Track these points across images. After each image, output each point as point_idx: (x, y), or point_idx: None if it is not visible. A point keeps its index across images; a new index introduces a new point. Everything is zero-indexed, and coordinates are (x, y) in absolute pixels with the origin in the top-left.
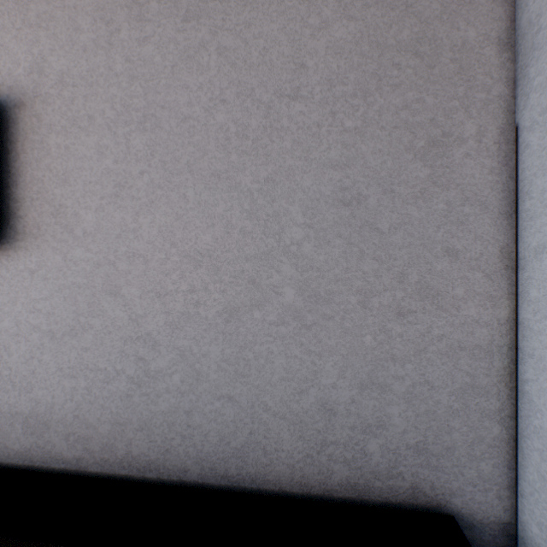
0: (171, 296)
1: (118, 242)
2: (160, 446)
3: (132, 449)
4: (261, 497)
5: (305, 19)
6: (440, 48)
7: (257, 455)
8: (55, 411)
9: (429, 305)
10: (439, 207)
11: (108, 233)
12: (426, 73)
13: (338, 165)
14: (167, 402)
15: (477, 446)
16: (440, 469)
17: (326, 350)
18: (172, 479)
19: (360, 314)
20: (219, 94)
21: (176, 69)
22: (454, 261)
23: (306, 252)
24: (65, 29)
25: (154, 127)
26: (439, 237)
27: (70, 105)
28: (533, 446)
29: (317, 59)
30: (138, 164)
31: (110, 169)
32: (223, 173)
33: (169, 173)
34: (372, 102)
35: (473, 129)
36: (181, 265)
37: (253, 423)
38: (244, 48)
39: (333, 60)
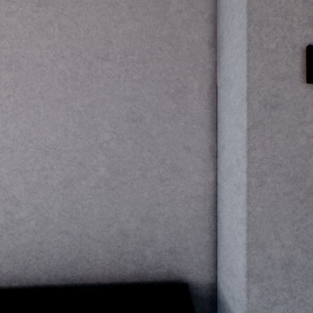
0: (29, 172)
1: None
2: (21, 265)
3: (2, 270)
4: (84, 288)
5: (111, 16)
6: (182, 42)
7: (84, 264)
8: None
9: (176, 175)
10: (181, 124)
11: None
12: (175, 54)
13: (130, 99)
14: (27, 238)
15: (199, 246)
16: (182, 260)
17: (123, 201)
18: (29, 285)
19: (141, 181)
20: (60, 52)
21: (32, 34)
22: (188, 152)
23: (112, 147)
24: None
25: (17, 68)
26: (181, 140)
27: None
28: (221, 244)
29: (118, 39)
30: (6, 90)
31: None
32: (63, 100)
33: (28, 97)
34: (147, 67)
35: (197, 85)
36: (36, 154)
37: (81, 246)
38: (75, 27)
39: (127, 41)
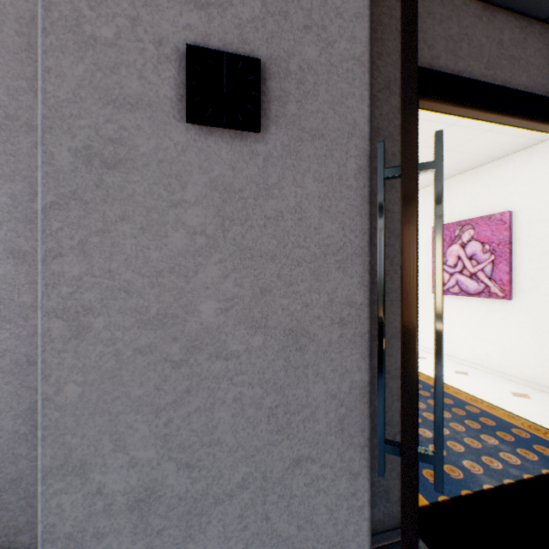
0: None
1: None
2: None
3: None
4: None
5: None
6: (4, 15)
7: None
8: None
9: None
10: (3, 200)
11: None
12: None
13: None
14: None
15: None
16: (4, 507)
17: None
18: None
19: None
20: None
21: None
22: (22, 264)
23: None
24: None
25: None
26: (3, 235)
27: None
28: None
29: None
30: None
31: None
32: None
33: None
34: None
35: None
36: None
37: None
38: None
39: None
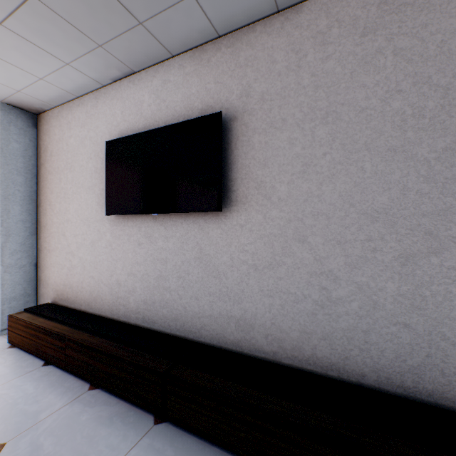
0: (349, 243)
1: (304, 204)
2: (339, 353)
3: (316, 352)
4: (442, 409)
5: None
6: None
7: (434, 375)
8: (257, 318)
9: None
10: None
11: (296, 199)
12: None
13: None
14: (346, 321)
15: None
16: None
17: None
18: (350, 380)
19: None
20: (394, 86)
21: (354, 74)
22: None
23: None
24: (264, 64)
25: (334, 120)
26: None
27: (268, 114)
28: None
29: None
30: (320, 148)
31: (298, 154)
32: (398, 148)
33: (348, 152)
34: None
35: None
36: (358, 220)
37: (429, 348)
38: (419, 45)
39: None
